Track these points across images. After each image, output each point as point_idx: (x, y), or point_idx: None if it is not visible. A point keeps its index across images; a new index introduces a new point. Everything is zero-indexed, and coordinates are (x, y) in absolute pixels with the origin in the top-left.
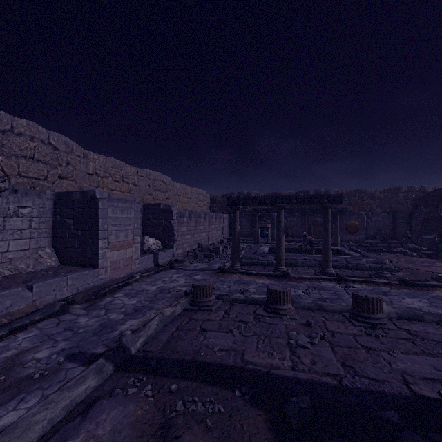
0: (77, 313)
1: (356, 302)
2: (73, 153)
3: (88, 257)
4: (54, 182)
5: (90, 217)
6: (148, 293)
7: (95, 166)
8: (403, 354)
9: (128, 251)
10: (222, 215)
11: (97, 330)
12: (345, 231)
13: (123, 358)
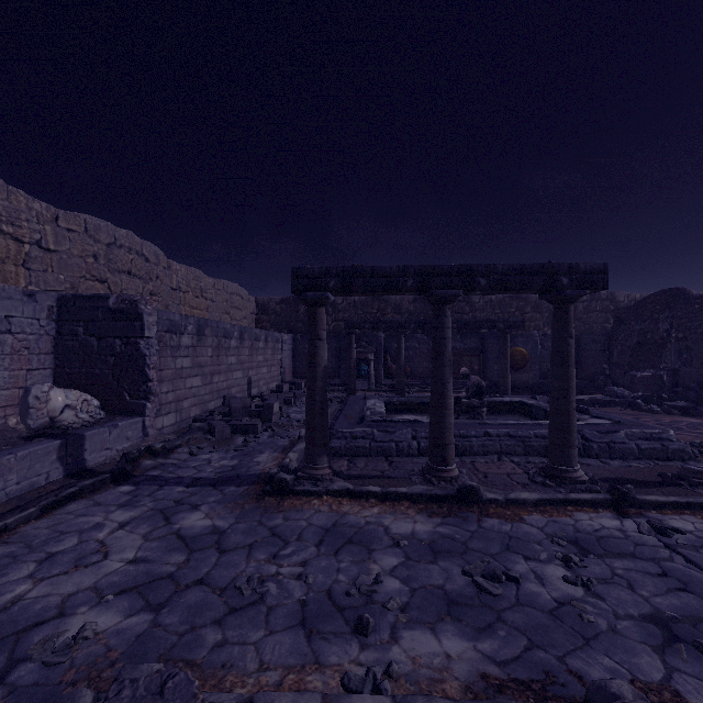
0: None
1: None
2: None
3: None
4: None
5: None
6: None
7: None
8: None
9: None
10: (280, 336)
11: None
12: None
13: None
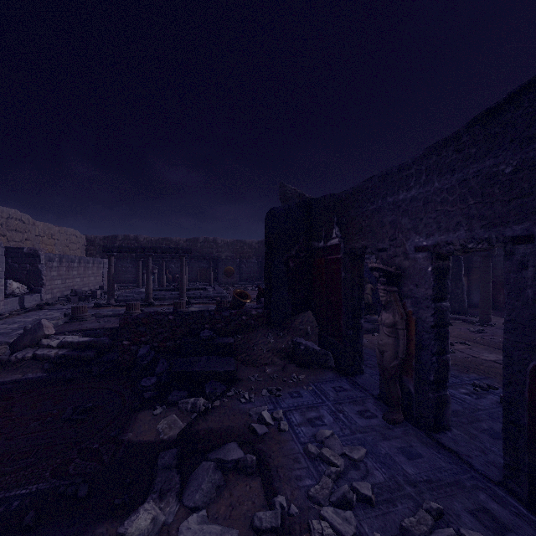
0: None
1: (174, 305)
2: None
3: None
4: None
5: None
6: (27, 322)
7: None
8: None
9: None
10: (102, 260)
11: None
12: (224, 275)
13: None
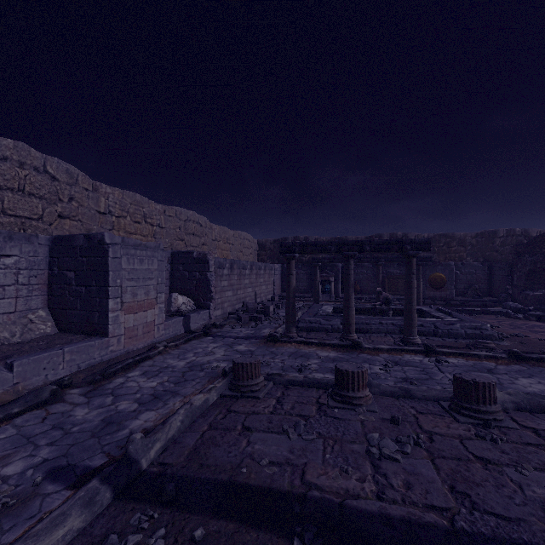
0: (74, 401)
1: (459, 388)
2: (78, 185)
3: (95, 322)
4: (53, 223)
5: (97, 269)
6: (174, 371)
7: (108, 202)
8: (538, 471)
9: (150, 314)
10: (273, 266)
11: (97, 428)
12: (429, 285)
13: (129, 477)
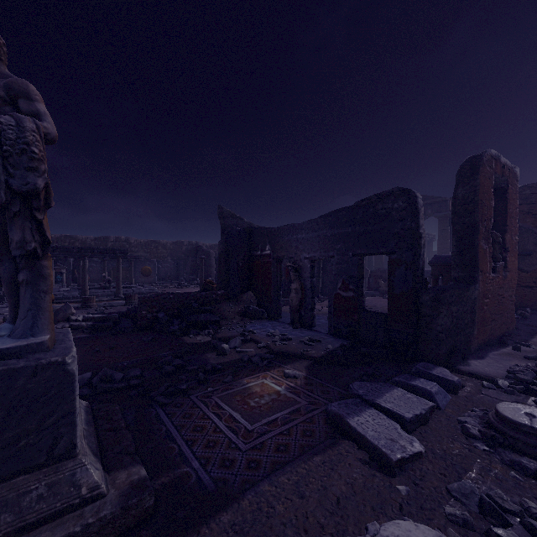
0: None
1: (127, 298)
2: None
3: None
4: None
5: None
6: None
7: None
8: None
9: None
10: None
11: None
12: (141, 274)
13: None
